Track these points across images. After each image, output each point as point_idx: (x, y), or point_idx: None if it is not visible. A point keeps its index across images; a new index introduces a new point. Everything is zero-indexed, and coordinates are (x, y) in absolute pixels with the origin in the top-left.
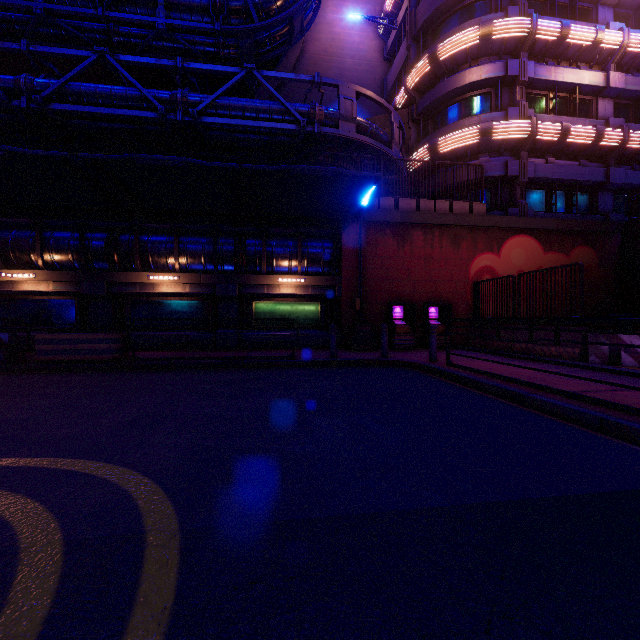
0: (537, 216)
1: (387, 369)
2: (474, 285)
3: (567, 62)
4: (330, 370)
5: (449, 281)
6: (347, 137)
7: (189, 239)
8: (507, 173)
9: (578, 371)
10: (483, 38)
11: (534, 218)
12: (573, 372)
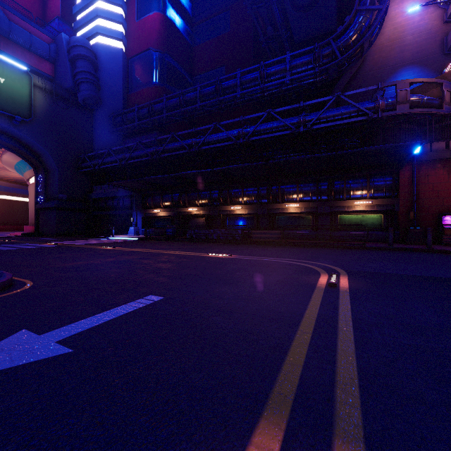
0: None
1: (428, 253)
2: None
3: None
4: (387, 251)
5: None
6: (402, 113)
7: (303, 185)
8: None
9: None
10: None
11: None
12: None
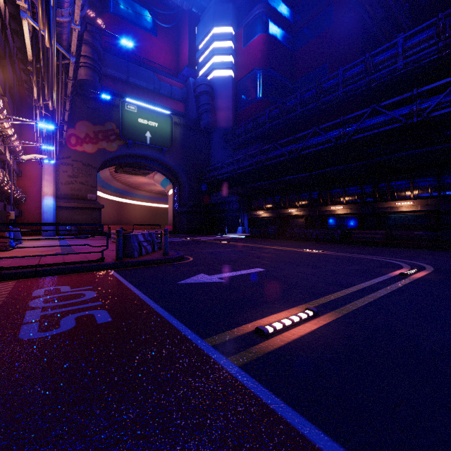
0: None
1: None
2: None
3: None
4: None
5: None
6: None
7: (419, 180)
8: None
9: None
10: None
11: None
12: None
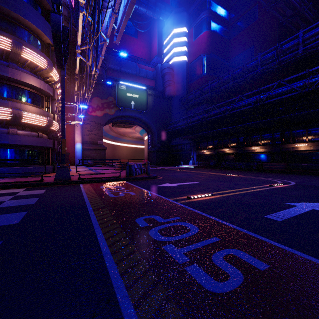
0: None
1: None
2: None
3: None
4: None
5: None
6: None
7: (312, 129)
8: None
9: None
10: None
11: None
12: None
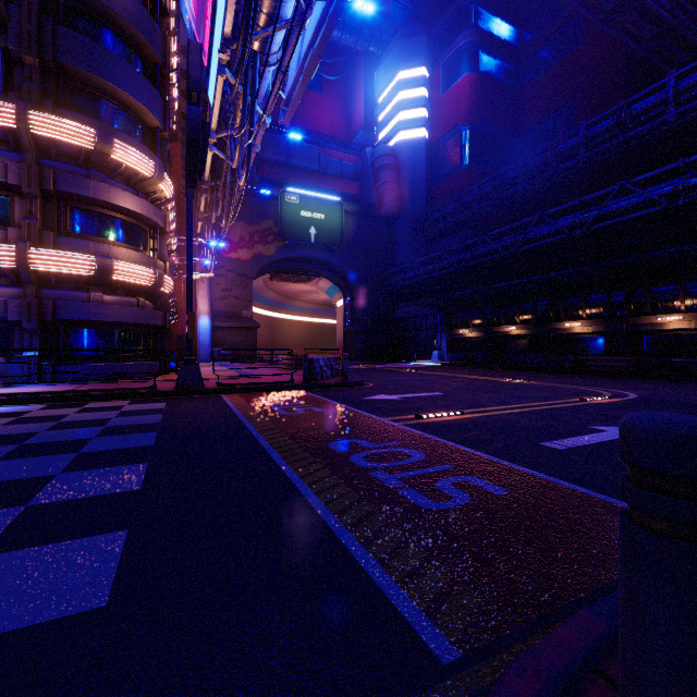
0: None
1: None
2: None
3: None
4: None
5: None
6: None
7: (694, 285)
8: None
9: None
10: None
11: None
12: None
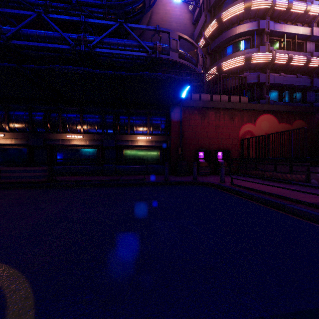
0: (275, 104)
1: (197, 187)
2: (242, 140)
3: (290, 22)
4: (165, 187)
5: (228, 138)
6: (174, 60)
7: (88, 115)
8: (259, 81)
9: (307, 188)
10: (246, 9)
11: (273, 105)
12: (305, 189)
